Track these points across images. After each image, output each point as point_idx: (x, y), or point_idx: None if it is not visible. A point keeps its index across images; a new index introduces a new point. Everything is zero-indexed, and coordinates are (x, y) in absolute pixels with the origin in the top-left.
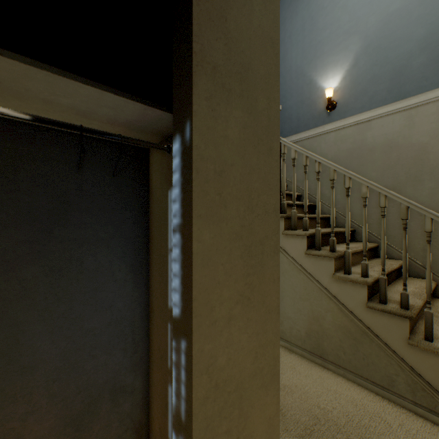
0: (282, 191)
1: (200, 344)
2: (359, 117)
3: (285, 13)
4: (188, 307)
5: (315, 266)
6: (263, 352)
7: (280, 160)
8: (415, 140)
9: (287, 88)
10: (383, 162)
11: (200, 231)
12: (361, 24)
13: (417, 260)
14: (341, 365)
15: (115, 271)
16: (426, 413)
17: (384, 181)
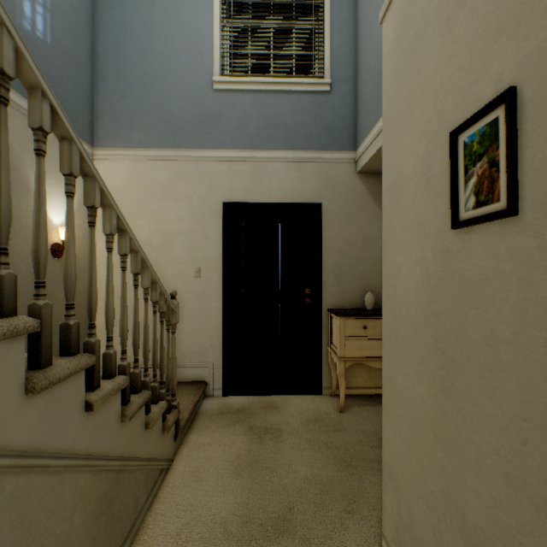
0: None
1: None
2: None
3: None
4: None
5: (51, 415)
6: None
7: None
8: None
9: None
10: None
11: None
12: None
13: None
14: None
15: None
16: (152, 495)
17: None
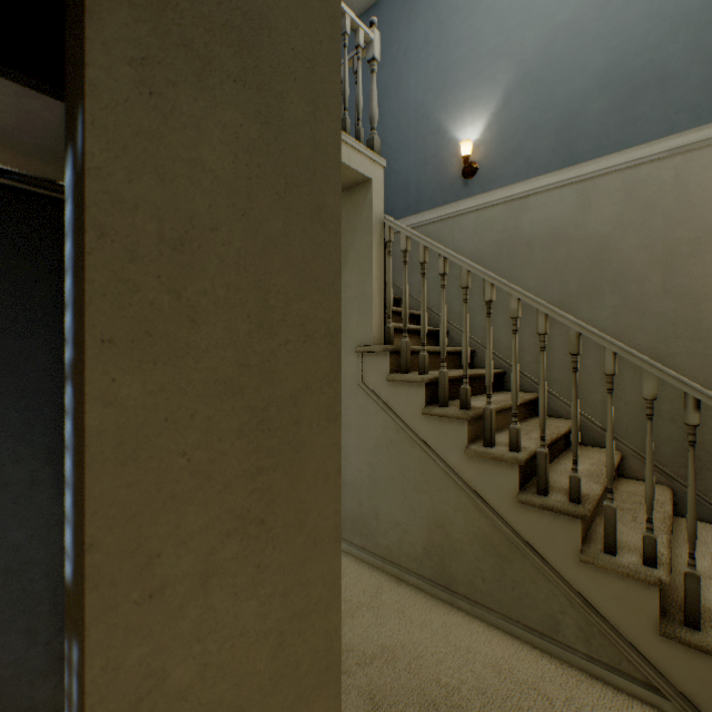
0: (387, 307)
1: (112, 652)
2: (511, 191)
3: (398, 13)
4: (80, 565)
5: (438, 434)
6: (301, 629)
7: (385, 254)
8: (592, 230)
9: (402, 137)
10: (546, 264)
11: (112, 378)
12: (514, 41)
13: (595, 419)
14: (478, 600)
15: (4, 464)
16: (606, 673)
17: (548, 294)
